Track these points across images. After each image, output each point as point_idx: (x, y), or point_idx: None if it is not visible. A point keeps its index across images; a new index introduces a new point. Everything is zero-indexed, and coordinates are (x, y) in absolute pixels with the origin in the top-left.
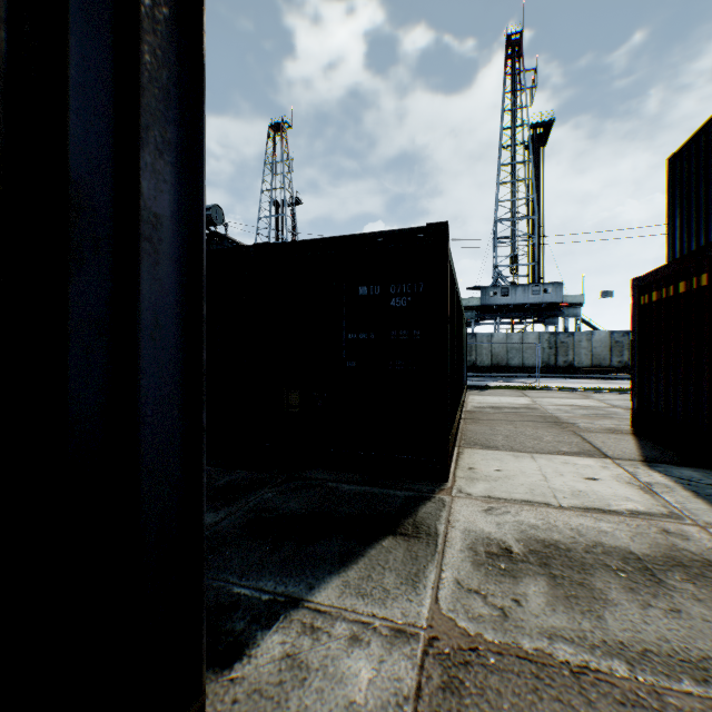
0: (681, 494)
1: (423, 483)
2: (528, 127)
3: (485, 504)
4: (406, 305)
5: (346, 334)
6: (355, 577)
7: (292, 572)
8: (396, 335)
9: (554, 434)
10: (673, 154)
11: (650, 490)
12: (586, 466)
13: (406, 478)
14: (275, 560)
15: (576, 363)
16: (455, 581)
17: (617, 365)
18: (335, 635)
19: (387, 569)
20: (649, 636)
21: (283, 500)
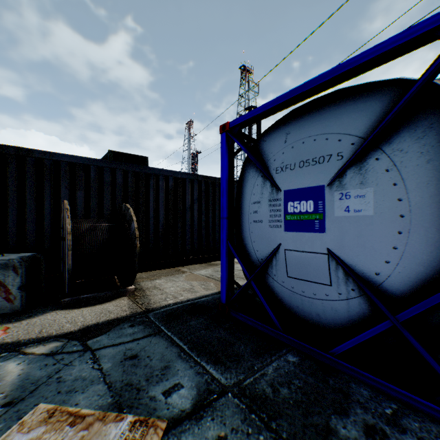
0: None
1: None
2: (245, 110)
3: None
4: None
5: None
6: None
7: None
8: None
9: None
10: None
11: None
12: None
13: None
14: None
15: None
16: None
17: None
18: None
19: None
20: None
21: None
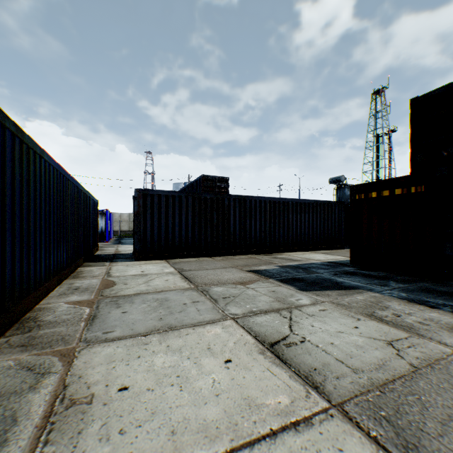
0: None
1: None
2: None
3: None
4: None
5: None
6: None
7: None
8: None
9: None
10: None
11: None
12: None
13: None
14: None
15: None
16: None
17: None
18: None
19: None
20: None
21: None
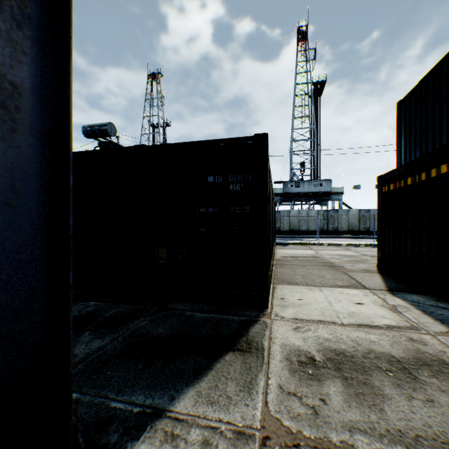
0: (415, 312)
1: (251, 310)
2: (311, 84)
3: (294, 324)
4: (240, 189)
5: (199, 208)
6: (206, 388)
7: (158, 386)
8: (233, 209)
9: (332, 273)
10: (400, 100)
11: (396, 310)
12: (355, 295)
13: (240, 307)
14: (145, 376)
15: (340, 228)
16: (278, 386)
17: (363, 230)
18: (190, 441)
19: (229, 379)
20: (417, 424)
21: (153, 326)
